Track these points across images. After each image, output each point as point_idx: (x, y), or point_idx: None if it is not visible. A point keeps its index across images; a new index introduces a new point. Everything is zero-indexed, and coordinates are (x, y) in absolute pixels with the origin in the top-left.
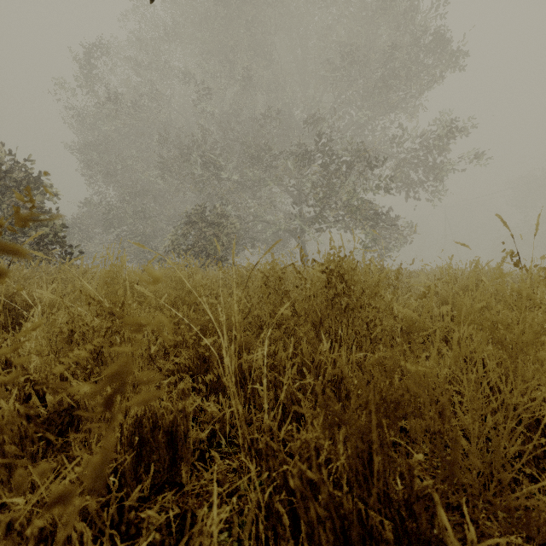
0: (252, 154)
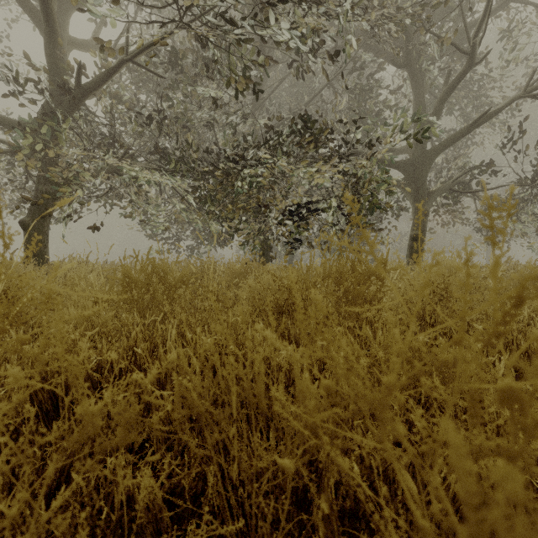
0: None
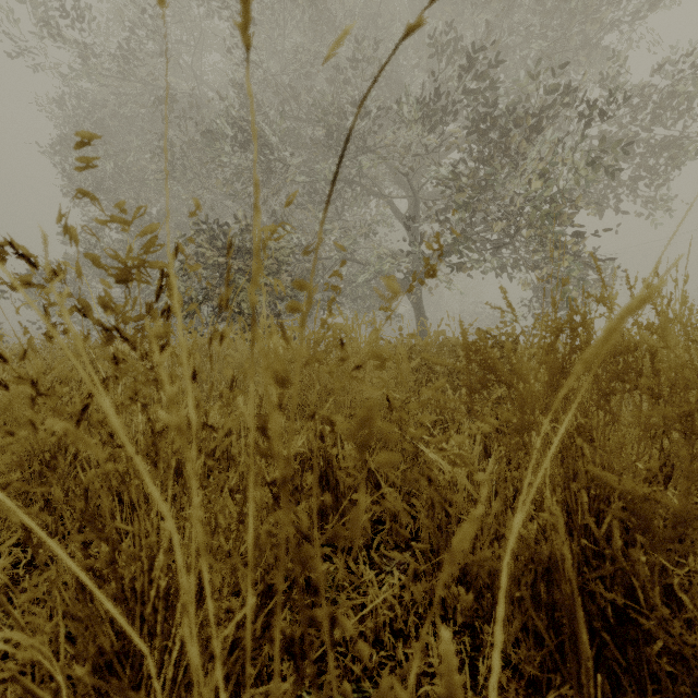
0: (330, 131)
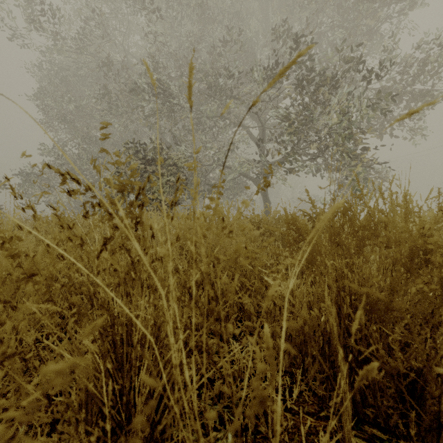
0: (210, 85)
